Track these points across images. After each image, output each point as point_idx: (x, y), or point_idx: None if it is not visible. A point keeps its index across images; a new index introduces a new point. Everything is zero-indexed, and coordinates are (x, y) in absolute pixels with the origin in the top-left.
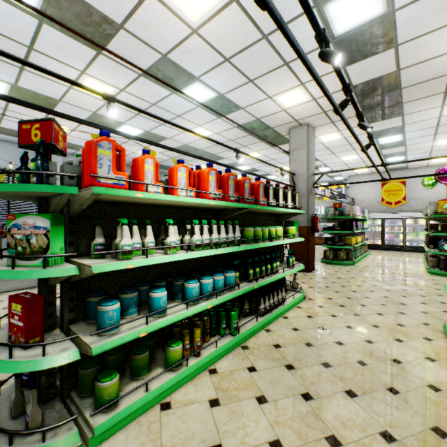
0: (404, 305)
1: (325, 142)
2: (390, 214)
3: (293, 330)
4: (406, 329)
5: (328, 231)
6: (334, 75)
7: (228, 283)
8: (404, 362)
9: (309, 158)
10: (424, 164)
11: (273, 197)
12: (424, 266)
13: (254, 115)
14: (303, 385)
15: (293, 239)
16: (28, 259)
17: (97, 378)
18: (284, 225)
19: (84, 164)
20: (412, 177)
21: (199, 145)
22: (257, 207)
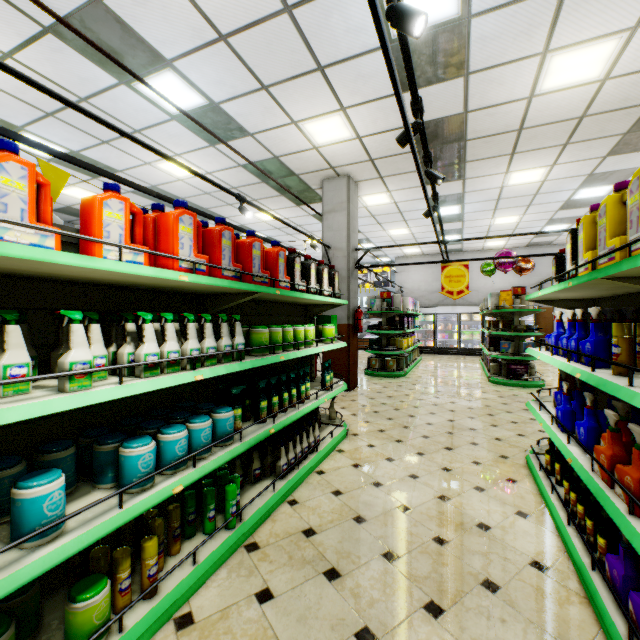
0: (474, 431)
1: (370, 206)
2: (444, 308)
3: (334, 494)
4: (484, 468)
5: (374, 331)
6: (388, 104)
7: (221, 433)
8: (493, 527)
9: (350, 225)
10: (479, 247)
11: (301, 276)
12: (483, 373)
13: (270, 150)
14: (357, 610)
15: (332, 345)
16: None
17: None
18: (317, 322)
19: None
20: (476, 259)
21: (179, 190)
22: (275, 291)
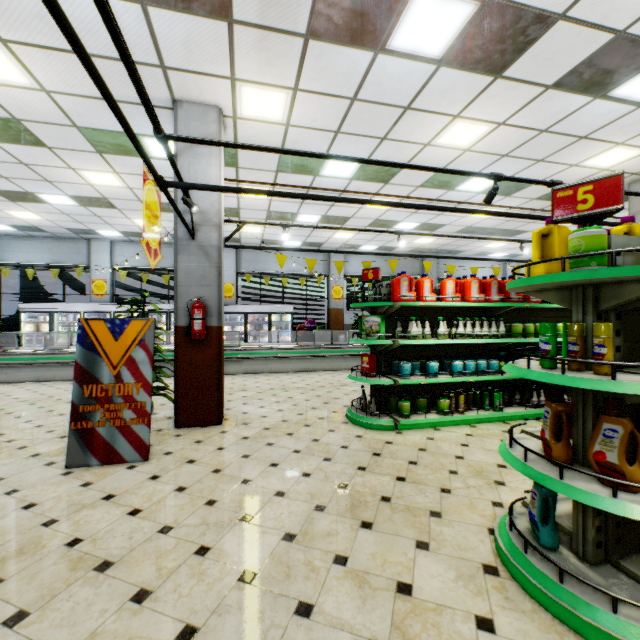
0: None
1: None
2: None
3: None
4: None
5: None
6: None
7: (491, 369)
8: None
9: None
10: None
11: None
12: None
13: None
14: None
15: None
16: (371, 336)
17: (399, 401)
18: None
19: (392, 289)
20: None
21: (486, 224)
22: (524, 305)
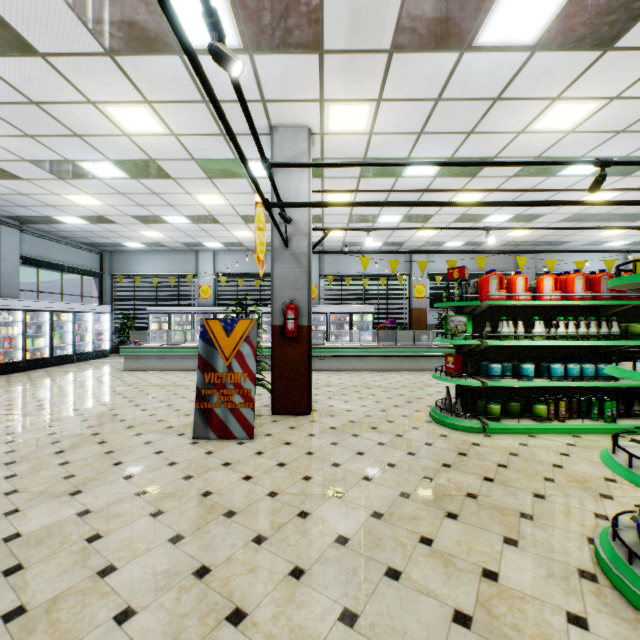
0: None
1: None
2: None
3: None
4: None
5: None
6: None
7: (600, 374)
8: None
9: None
10: None
11: None
12: None
13: None
14: None
15: None
16: (456, 336)
17: (488, 403)
18: None
19: (480, 287)
20: None
21: (599, 210)
22: None
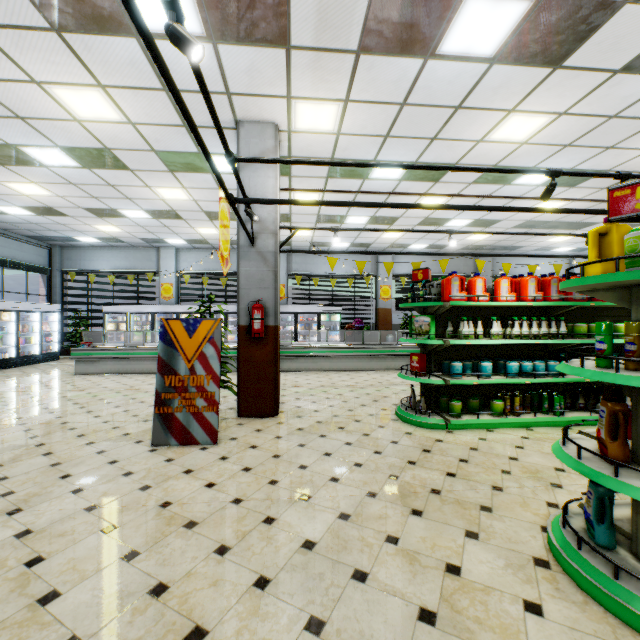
0: None
1: None
2: None
3: None
4: None
5: None
6: None
7: (550, 371)
8: None
9: None
10: None
11: None
12: None
13: (632, 171)
14: None
15: None
16: (420, 336)
17: (450, 400)
18: None
19: (443, 289)
20: None
21: (548, 218)
22: (588, 304)
